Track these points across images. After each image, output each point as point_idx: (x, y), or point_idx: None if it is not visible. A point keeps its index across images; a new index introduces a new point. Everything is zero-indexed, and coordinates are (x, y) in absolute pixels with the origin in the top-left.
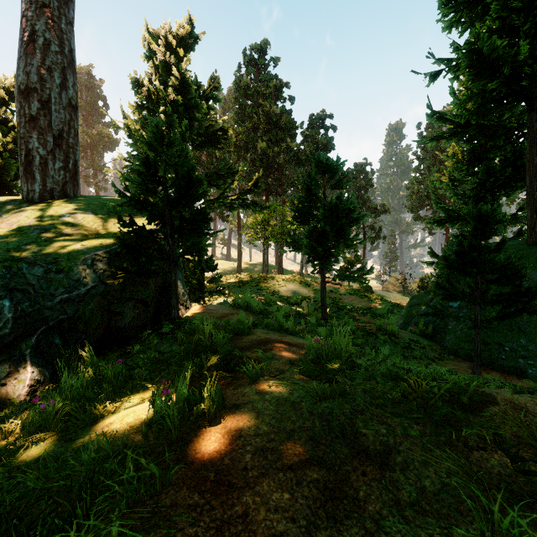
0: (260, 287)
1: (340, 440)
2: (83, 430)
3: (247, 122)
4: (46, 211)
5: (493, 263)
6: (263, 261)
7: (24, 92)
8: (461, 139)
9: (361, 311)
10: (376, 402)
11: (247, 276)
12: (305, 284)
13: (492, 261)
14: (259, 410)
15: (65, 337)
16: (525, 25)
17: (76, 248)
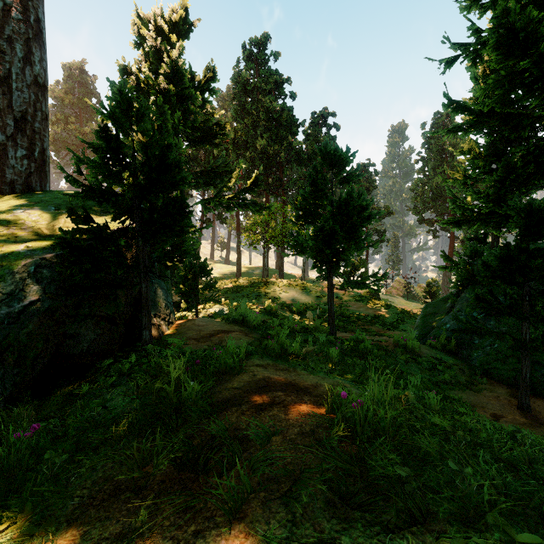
0: (260, 293)
1: None
2: None
3: (247, 119)
4: None
5: (543, 270)
6: (263, 265)
7: None
8: (481, 131)
9: (369, 320)
10: None
11: (246, 281)
12: (308, 289)
13: (541, 267)
14: None
15: None
16: None
17: (17, 251)
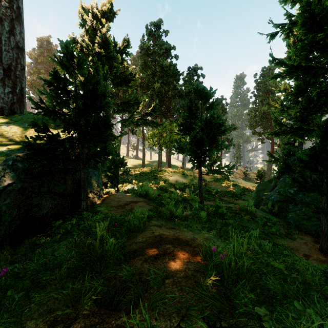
0: (156, 176)
1: None
2: None
3: (148, 71)
4: None
5: None
6: (158, 159)
7: None
8: (292, 78)
9: (223, 193)
10: None
11: (148, 169)
12: (186, 174)
13: None
14: None
15: None
16: None
17: (1, 151)
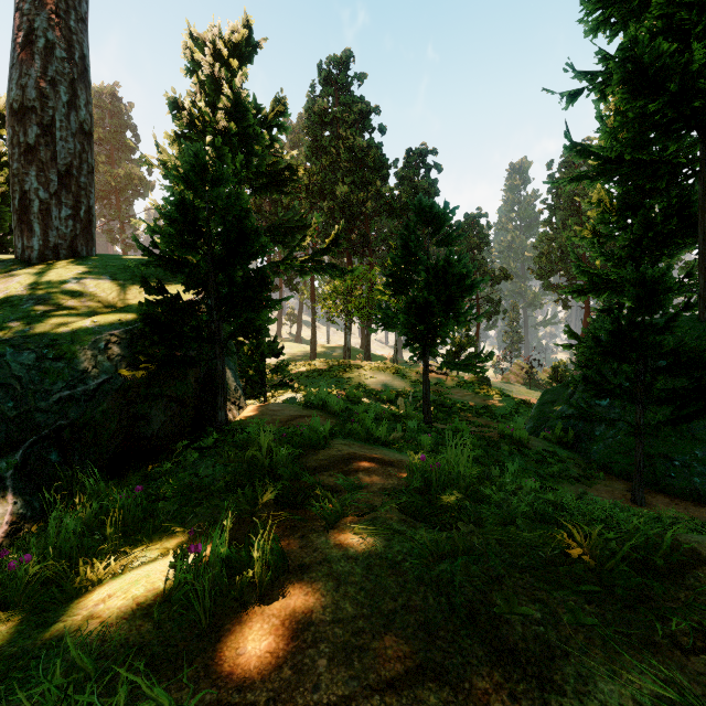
0: (341, 378)
1: (469, 632)
2: (68, 605)
3: (324, 160)
4: (47, 274)
5: (661, 347)
6: (345, 343)
7: (18, 113)
8: (611, 180)
9: (475, 411)
10: (519, 561)
11: (323, 363)
12: (401, 373)
13: (659, 344)
14: (340, 576)
15: (66, 451)
16: (698, 25)
17: (84, 326)
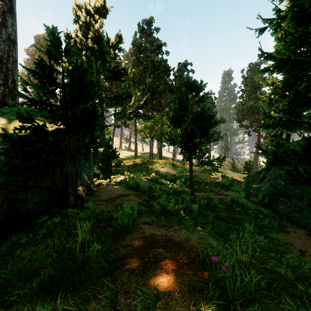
0: (148, 168)
1: None
2: None
3: (140, 66)
4: None
5: None
6: (150, 151)
7: None
8: (281, 71)
9: (213, 184)
10: None
11: (140, 161)
12: (176, 166)
13: None
14: None
15: None
16: None
17: None
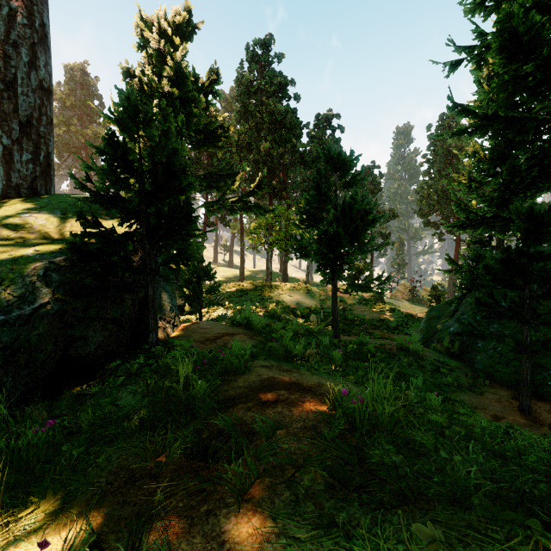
0: (263, 296)
1: None
2: None
3: (250, 121)
4: (5, 209)
5: (544, 273)
6: (267, 268)
7: None
8: (486, 134)
9: (373, 324)
10: None
11: (249, 284)
12: (312, 293)
13: (542, 270)
14: None
15: None
16: None
17: (26, 254)
